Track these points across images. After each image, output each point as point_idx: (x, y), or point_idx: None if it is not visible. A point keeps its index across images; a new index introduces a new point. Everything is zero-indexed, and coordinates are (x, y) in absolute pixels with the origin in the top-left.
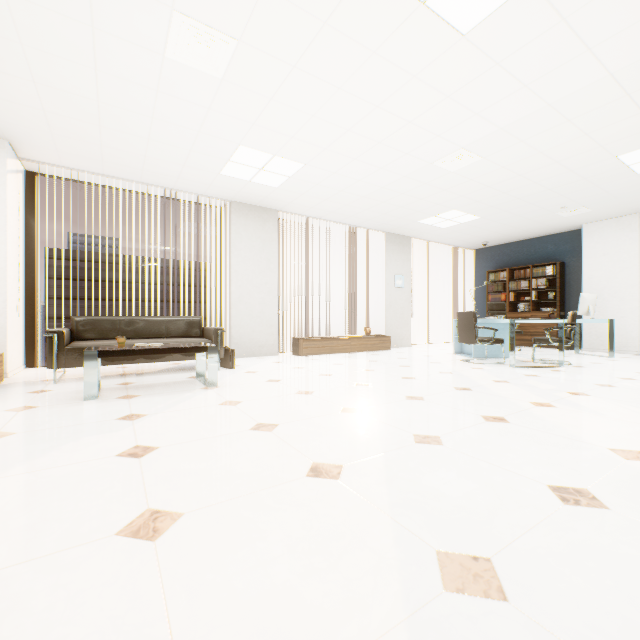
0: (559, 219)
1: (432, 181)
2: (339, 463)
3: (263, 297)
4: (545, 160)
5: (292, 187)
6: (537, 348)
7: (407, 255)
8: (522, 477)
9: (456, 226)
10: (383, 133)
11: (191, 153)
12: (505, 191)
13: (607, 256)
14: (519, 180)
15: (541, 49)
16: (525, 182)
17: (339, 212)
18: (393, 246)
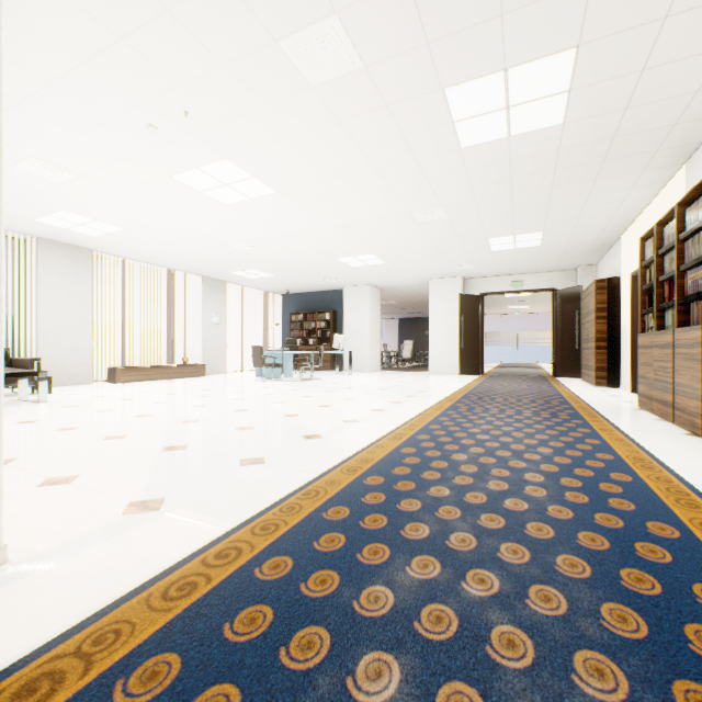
0: (328, 282)
1: (232, 252)
2: (151, 414)
3: (76, 330)
4: (299, 254)
5: (111, 238)
6: (320, 371)
7: (224, 296)
8: (229, 409)
9: (261, 278)
10: (189, 226)
11: (7, 205)
12: (285, 264)
13: (356, 310)
14: (290, 260)
15: (269, 217)
16: (294, 262)
17: (157, 258)
18: (210, 288)
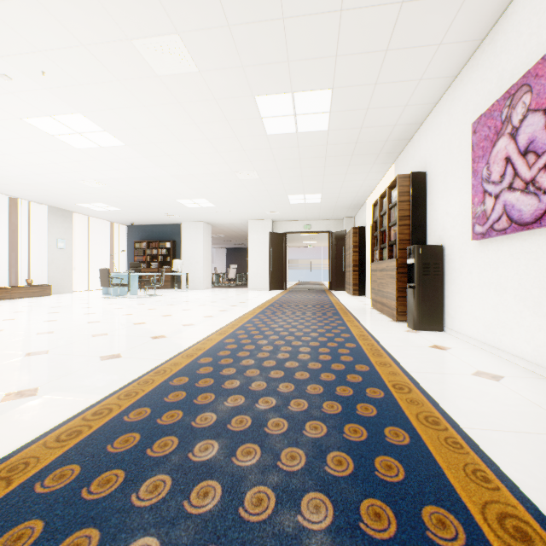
0: (169, 218)
1: (80, 188)
2: (2, 329)
3: None
4: (144, 194)
5: None
6: (161, 289)
7: (70, 225)
8: (82, 322)
9: (108, 211)
10: (37, 162)
11: None
12: (130, 201)
13: (192, 240)
14: (135, 198)
15: (117, 162)
16: (139, 200)
17: None
18: (56, 217)
